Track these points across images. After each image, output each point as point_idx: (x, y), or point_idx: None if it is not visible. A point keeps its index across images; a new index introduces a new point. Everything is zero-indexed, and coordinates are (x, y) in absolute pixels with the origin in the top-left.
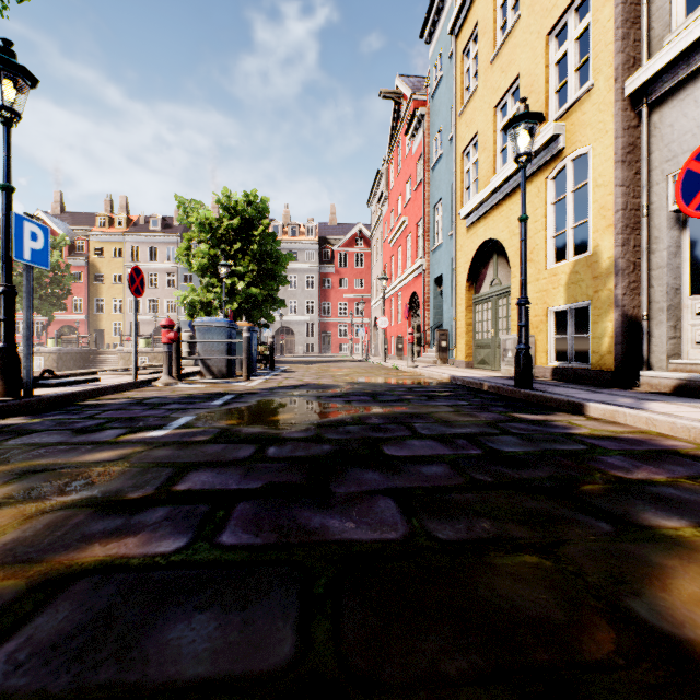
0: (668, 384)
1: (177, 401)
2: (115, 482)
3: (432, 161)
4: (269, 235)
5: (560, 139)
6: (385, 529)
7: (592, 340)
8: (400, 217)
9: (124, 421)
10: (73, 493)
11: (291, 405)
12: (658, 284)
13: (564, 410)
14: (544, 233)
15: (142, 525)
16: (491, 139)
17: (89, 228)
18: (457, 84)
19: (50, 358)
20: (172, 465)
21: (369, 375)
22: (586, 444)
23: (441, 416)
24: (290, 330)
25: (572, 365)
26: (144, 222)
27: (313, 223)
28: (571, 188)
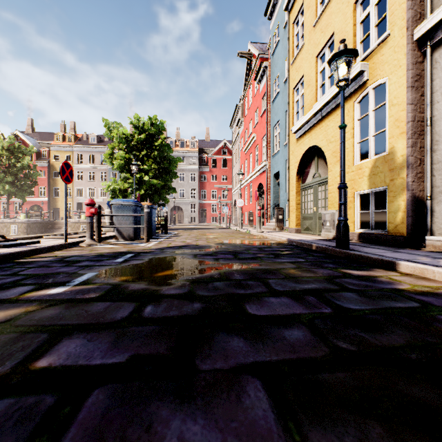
0: None
1: (90, 259)
2: None
3: (272, 97)
4: (165, 145)
5: (365, 74)
6: None
7: (388, 214)
8: (251, 134)
9: (38, 278)
10: None
11: (174, 262)
12: (439, 174)
13: (379, 266)
14: (352, 140)
15: None
16: (314, 78)
17: (50, 142)
18: (290, 44)
19: (22, 226)
20: (50, 329)
21: (231, 238)
22: (417, 301)
23: (288, 272)
24: (180, 208)
25: (373, 232)
26: (86, 138)
27: (195, 139)
28: (372, 108)
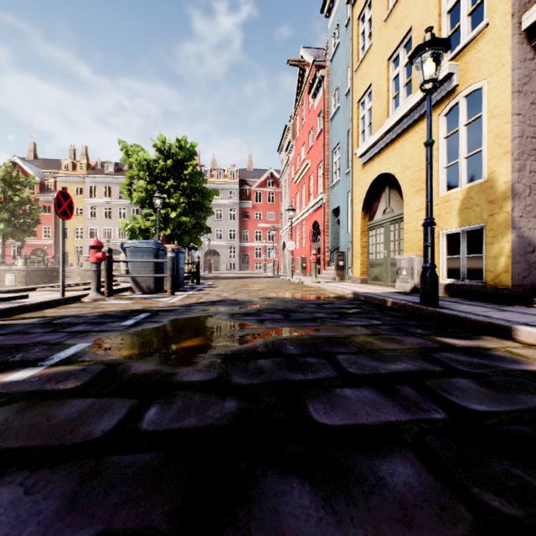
0: None
1: (88, 321)
2: None
3: (331, 113)
4: (197, 174)
5: (454, 77)
6: None
7: (487, 260)
8: (304, 161)
9: (2, 352)
10: None
11: (202, 325)
12: None
13: (487, 332)
14: (436, 164)
15: None
16: (385, 87)
17: (56, 171)
18: (353, 45)
19: (20, 274)
20: None
21: (279, 290)
22: None
23: (362, 341)
24: (216, 253)
25: (465, 283)
26: (101, 167)
27: (234, 168)
28: (464, 122)
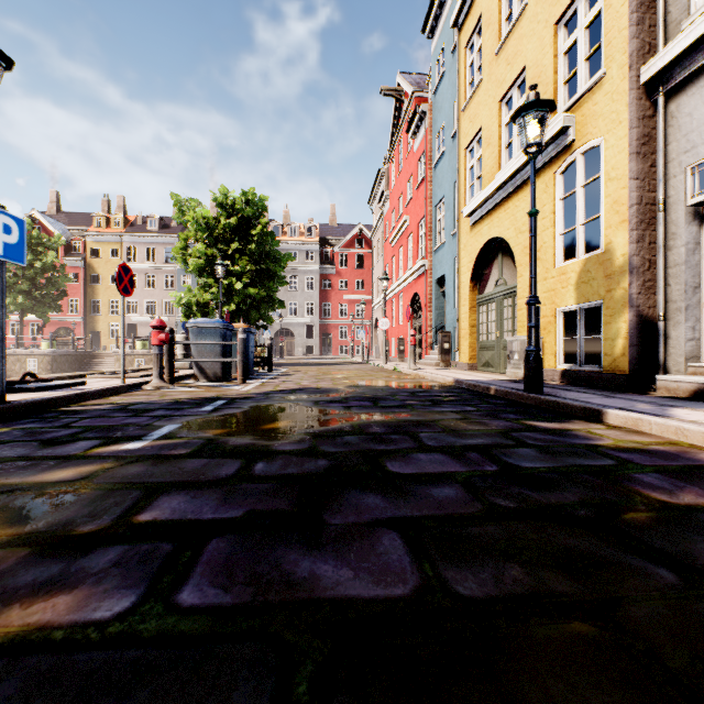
0: (688, 388)
1: (164, 407)
2: (68, 510)
3: (434, 159)
4: (268, 235)
5: (570, 131)
6: (391, 580)
7: (604, 342)
8: (402, 216)
9: (100, 431)
10: (13, 526)
11: (286, 411)
12: (676, 283)
13: (580, 417)
14: (552, 230)
15: (84, 574)
16: (496, 134)
17: (85, 228)
18: (460, 79)
19: (45, 360)
20: (141, 486)
21: (369, 378)
22: (614, 458)
23: (448, 424)
24: (290, 332)
25: (582, 368)
26: (142, 222)
27: (313, 224)
28: (581, 183)
